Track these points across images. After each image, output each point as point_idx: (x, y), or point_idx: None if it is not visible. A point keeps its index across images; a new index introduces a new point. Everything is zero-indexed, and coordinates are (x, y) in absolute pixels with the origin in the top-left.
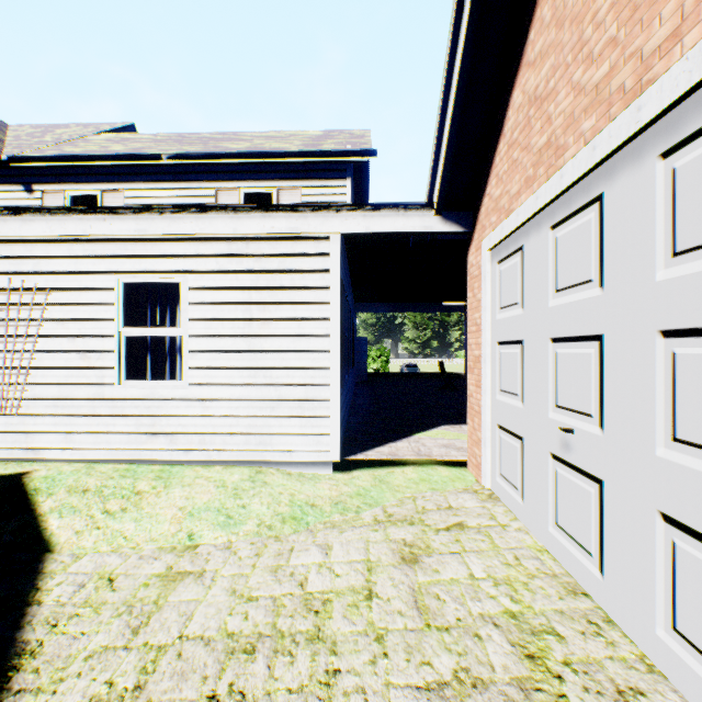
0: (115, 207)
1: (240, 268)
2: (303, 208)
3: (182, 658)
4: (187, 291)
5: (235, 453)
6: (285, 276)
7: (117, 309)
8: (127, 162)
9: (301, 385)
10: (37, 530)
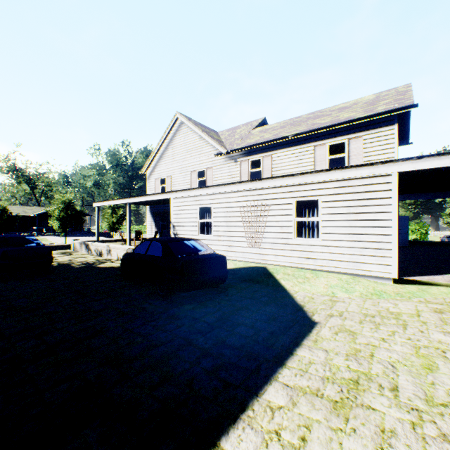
0: (293, 174)
1: (344, 192)
2: (376, 164)
3: (350, 313)
4: (320, 203)
5: (342, 269)
6: (366, 194)
7: (293, 211)
8: (273, 142)
9: (374, 242)
10: (278, 283)
